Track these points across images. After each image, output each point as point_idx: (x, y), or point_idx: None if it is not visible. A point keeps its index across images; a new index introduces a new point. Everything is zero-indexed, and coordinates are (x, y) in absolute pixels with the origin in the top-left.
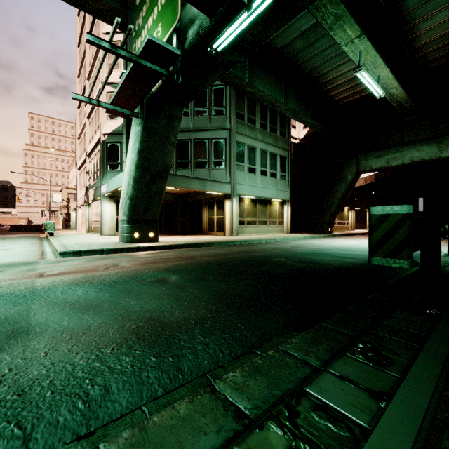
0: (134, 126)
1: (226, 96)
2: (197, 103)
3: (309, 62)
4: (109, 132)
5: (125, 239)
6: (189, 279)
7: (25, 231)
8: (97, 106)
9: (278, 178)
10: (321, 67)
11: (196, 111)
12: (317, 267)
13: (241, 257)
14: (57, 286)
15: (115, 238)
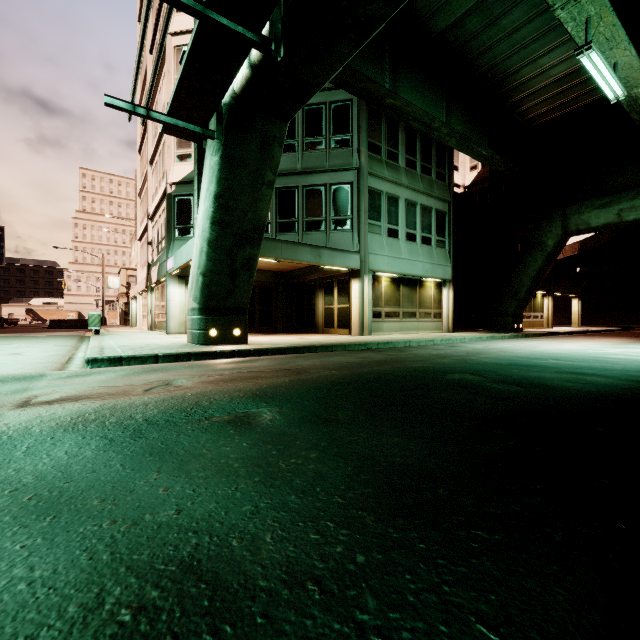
0: (208, 157)
1: (354, 117)
2: (308, 131)
3: (487, 54)
4: (178, 180)
5: (197, 339)
6: (297, 419)
7: (69, 328)
8: (147, 118)
9: (434, 245)
10: (508, 62)
11: (307, 144)
12: (550, 395)
13: (389, 372)
14: (31, 431)
15: (184, 338)
